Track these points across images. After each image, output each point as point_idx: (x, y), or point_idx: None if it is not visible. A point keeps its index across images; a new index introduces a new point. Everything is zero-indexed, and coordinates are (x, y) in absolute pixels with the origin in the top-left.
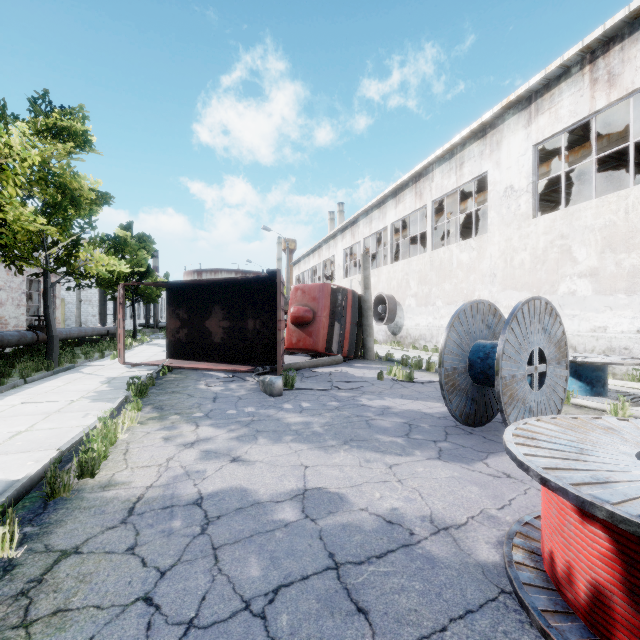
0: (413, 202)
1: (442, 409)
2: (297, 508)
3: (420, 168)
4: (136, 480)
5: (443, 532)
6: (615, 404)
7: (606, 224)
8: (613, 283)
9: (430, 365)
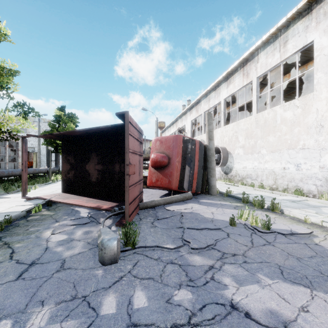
0: (241, 81)
1: None
2: None
3: (247, 54)
4: None
5: None
6: None
7: None
8: None
9: (274, 206)
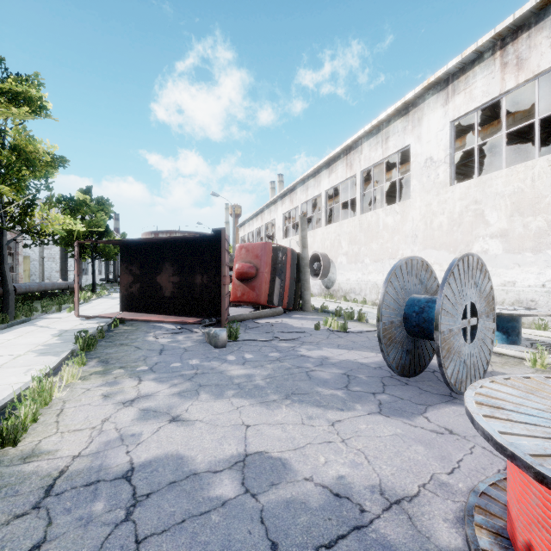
0: (344, 172)
1: (376, 359)
2: (236, 480)
3: (350, 142)
4: (63, 448)
5: (396, 507)
6: (534, 353)
7: (515, 191)
8: (521, 243)
9: (361, 316)
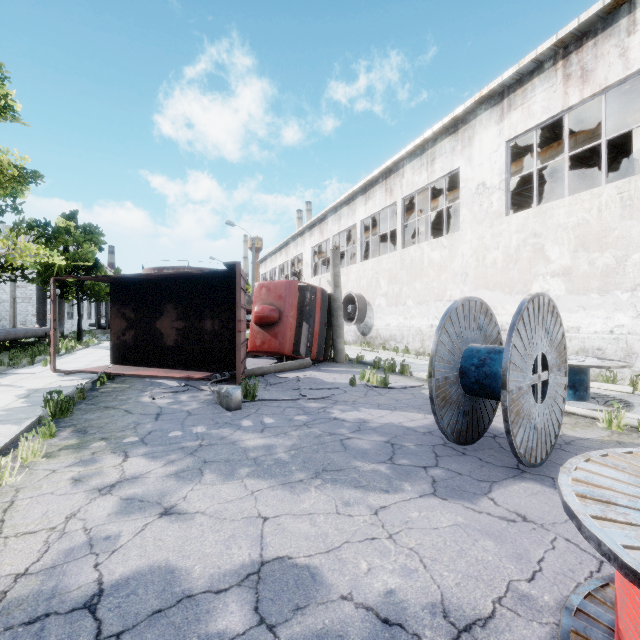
0: (383, 199)
1: (425, 421)
2: (247, 603)
3: (391, 163)
4: (4, 562)
5: (466, 637)
6: (609, 412)
7: (579, 222)
8: (586, 282)
9: (404, 368)
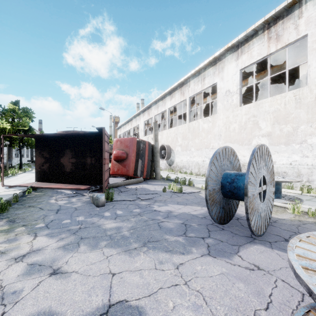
0: (179, 97)
1: (202, 211)
2: None
3: (183, 80)
4: None
5: None
6: (293, 205)
7: (275, 110)
8: (278, 139)
9: (190, 182)
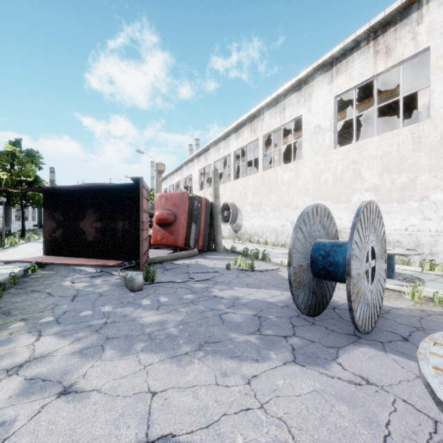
0: (249, 136)
1: (282, 297)
2: None
3: (254, 111)
4: None
5: None
6: (413, 287)
7: (384, 154)
8: (389, 195)
9: (265, 256)
